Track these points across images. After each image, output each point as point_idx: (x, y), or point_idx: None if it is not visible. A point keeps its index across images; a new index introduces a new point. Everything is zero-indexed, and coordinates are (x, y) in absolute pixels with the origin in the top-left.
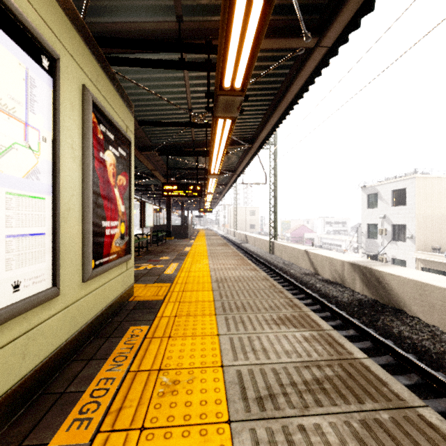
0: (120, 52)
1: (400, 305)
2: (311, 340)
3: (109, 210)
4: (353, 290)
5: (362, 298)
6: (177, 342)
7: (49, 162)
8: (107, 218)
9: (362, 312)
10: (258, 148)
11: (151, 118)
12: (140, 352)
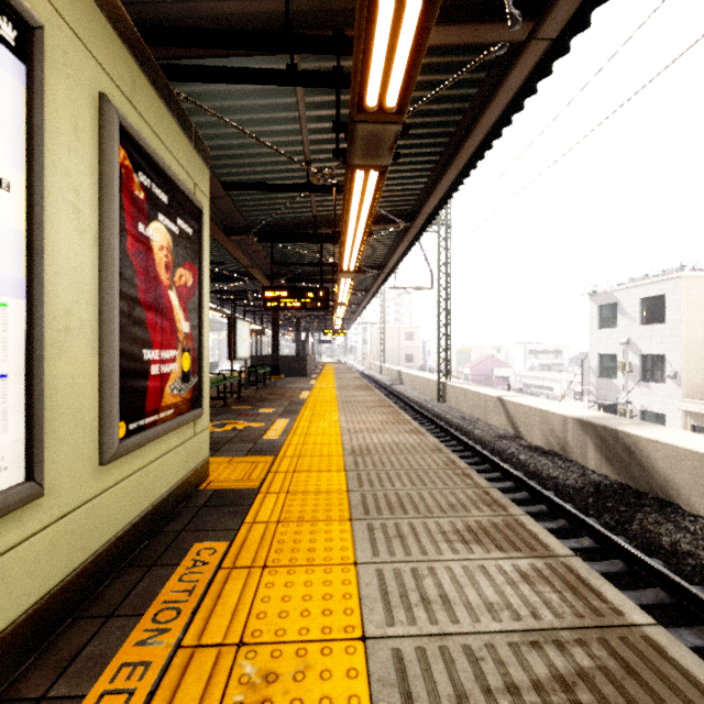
0: (184, 56)
1: (669, 495)
2: (534, 579)
3: (157, 330)
4: (583, 467)
5: (601, 481)
6: (278, 579)
7: (17, 231)
8: (154, 344)
9: (602, 506)
10: (422, 228)
11: (244, 179)
12: (206, 602)
